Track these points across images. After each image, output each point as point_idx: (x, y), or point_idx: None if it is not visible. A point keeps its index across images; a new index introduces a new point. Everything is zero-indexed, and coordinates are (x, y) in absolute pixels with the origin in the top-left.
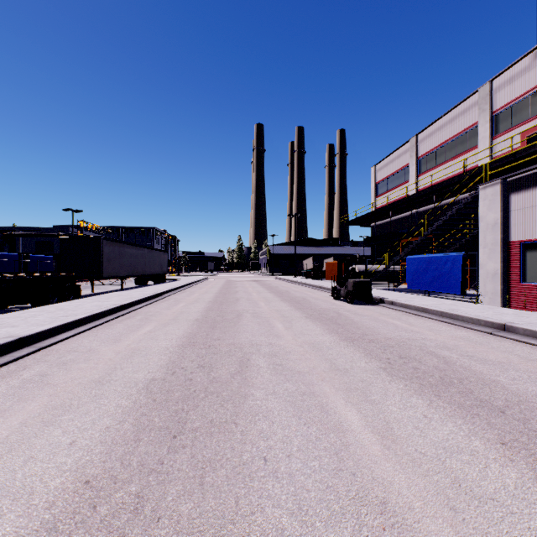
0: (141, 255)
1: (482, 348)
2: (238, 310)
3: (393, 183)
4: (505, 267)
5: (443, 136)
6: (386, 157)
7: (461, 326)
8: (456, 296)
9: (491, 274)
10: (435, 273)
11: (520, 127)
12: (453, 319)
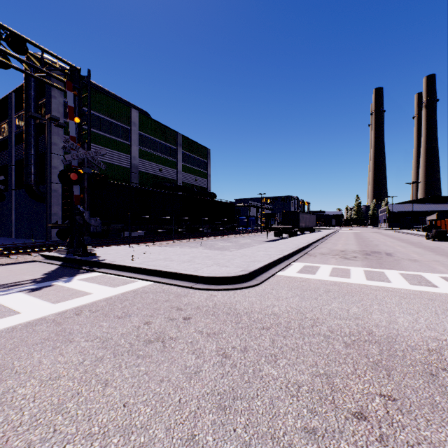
0: (307, 217)
1: None
2: (370, 240)
3: None
4: None
5: None
6: None
7: None
8: None
9: None
10: None
11: None
12: None
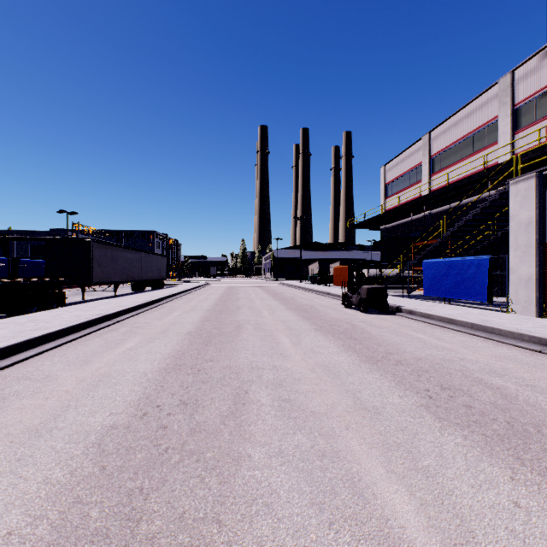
0: (137, 259)
1: (539, 373)
2: (238, 321)
3: (403, 183)
4: (541, 272)
5: (459, 132)
6: (396, 156)
7: (500, 342)
8: (477, 304)
9: (524, 280)
10: (456, 278)
11: (545, 120)
12: (487, 332)
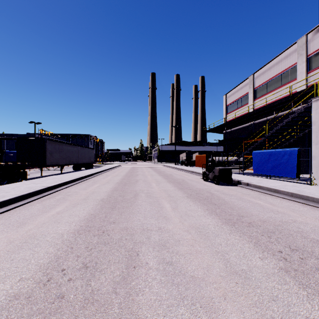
0: (75, 151)
1: None
2: (136, 190)
3: (237, 105)
4: None
5: (272, 73)
6: (233, 89)
7: (315, 206)
8: (287, 178)
9: None
10: (275, 162)
11: None
12: (303, 199)
